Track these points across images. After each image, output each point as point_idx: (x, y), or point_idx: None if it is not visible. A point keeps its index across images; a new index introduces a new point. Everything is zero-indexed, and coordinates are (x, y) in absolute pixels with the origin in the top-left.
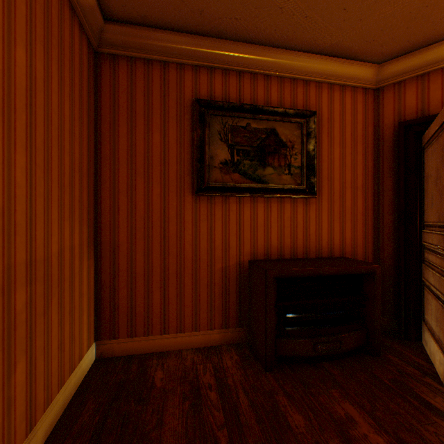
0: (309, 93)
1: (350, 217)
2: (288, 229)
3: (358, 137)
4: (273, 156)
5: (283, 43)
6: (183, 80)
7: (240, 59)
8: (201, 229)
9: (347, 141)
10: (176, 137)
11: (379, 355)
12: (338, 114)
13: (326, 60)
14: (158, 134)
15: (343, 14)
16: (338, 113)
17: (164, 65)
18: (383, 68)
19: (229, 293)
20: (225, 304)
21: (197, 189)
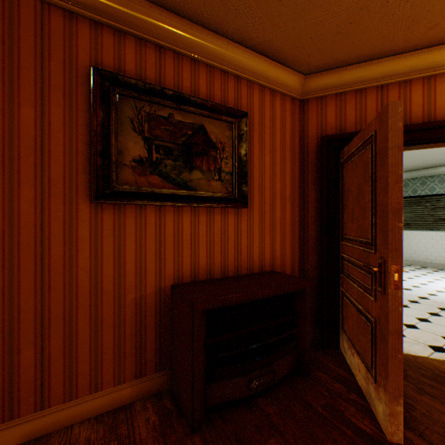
0: (241, 91)
1: (280, 228)
2: (219, 243)
3: (287, 146)
4: (202, 158)
5: (213, 24)
6: (75, 37)
7: (160, 29)
8: (105, 249)
9: (277, 149)
10: (63, 116)
11: (310, 374)
12: (269, 120)
13: (258, 58)
14: (31, 107)
15: (279, 6)
16: (269, 118)
17: (41, 6)
18: (309, 80)
19: (147, 331)
20: (140, 345)
21: (98, 194)
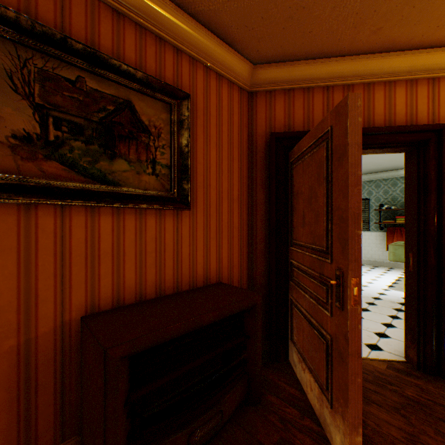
0: (182, 67)
1: (227, 233)
2: (153, 254)
3: (235, 141)
4: (129, 143)
5: None
6: None
7: None
8: None
9: (225, 143)
10: None
11: (261, 400)
12: (215, 108)
13: (203, 30)
14: None
15: None
16: (215, 106)
17: None
18: (258, 71)
19: (39, 389)
20: (26, 414)
21: None
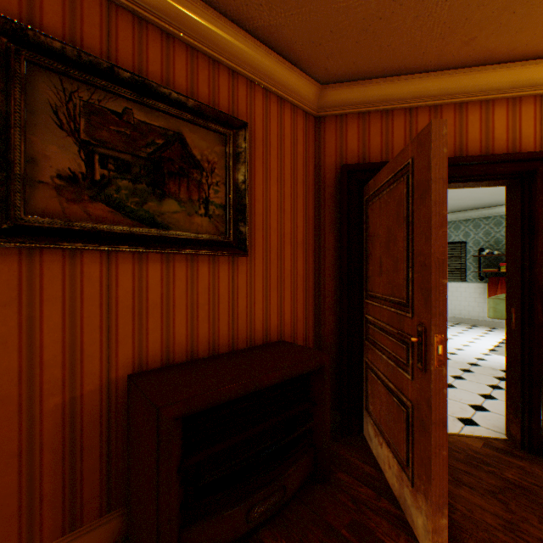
0: (238, 92)
1: (290, 283)
2: (206, 307)
3: (299, 175)
4: (179, 181)
5: None
6: None
7: None
8: (0, 325)
9: (287, 177)
10: None
11: (329, 478)
12: (276, 137)
13: (262, 49)
14: None
15: None
16: (276, 135)
17: None
18: (327, 92)
19: (84, 453)
20: (71, 479)
21: None
